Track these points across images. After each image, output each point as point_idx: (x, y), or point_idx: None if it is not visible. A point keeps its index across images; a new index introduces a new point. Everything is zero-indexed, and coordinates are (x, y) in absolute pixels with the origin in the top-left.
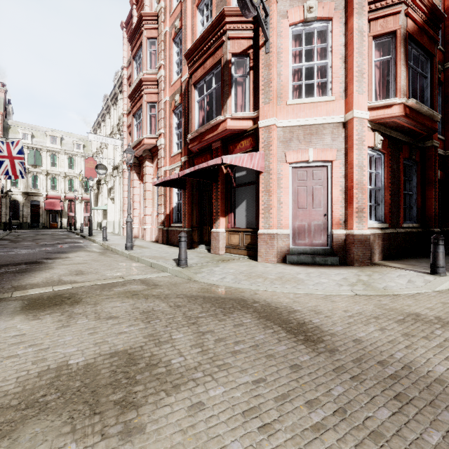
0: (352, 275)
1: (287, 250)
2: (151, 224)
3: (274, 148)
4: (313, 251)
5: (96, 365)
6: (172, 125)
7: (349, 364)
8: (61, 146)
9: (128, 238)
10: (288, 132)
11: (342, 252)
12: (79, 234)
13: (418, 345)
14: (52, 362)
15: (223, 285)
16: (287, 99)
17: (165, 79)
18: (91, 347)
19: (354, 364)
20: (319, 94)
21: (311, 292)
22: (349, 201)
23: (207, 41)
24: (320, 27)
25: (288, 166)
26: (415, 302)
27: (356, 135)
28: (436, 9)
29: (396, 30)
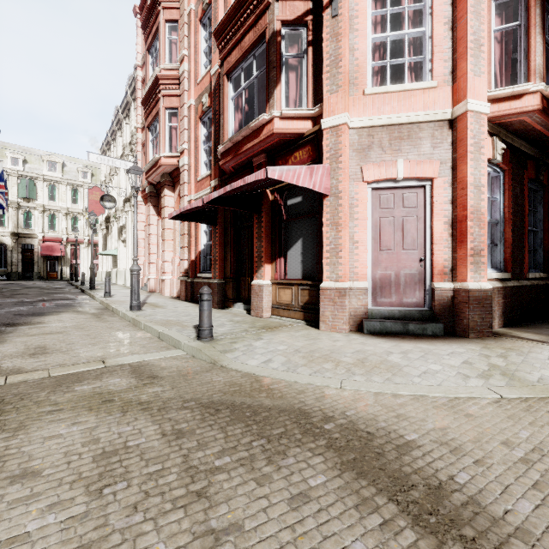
0: (476, 356)
1: (365, 313)
2: (171, 273)
3: (345, 159)
4: (403, 314)
5: None
6: (199, 137)
7: None
8: (62, 174)
9: (133, 293)
10: (366, 135)
11: (447, 317)
12: (78, 287)
13: None
14: None
15: (267, 377)
16: (365, 86)
17: (190, 75)
18: None
19: None
20: (411, 80)
21: (421, 393)
22: (459, 239)
23: (245, 8)
24: None
25: (366, 187)
26: None
27: (470, 137)
28: None
29: None
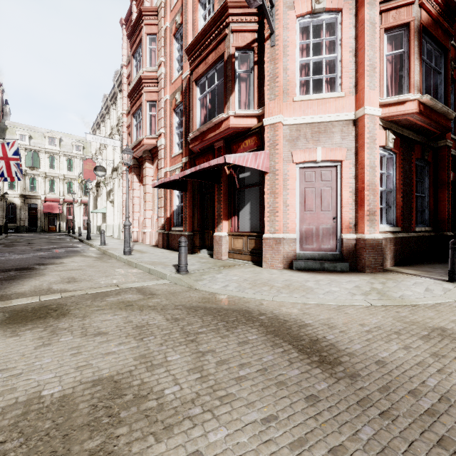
0: (365, 283)
1: (294, 256)
2: (151, 227)
3: (280, 147)
4: (321, 256)
5: (74, 398)
6: (173, 124)
7: (375, 394)
8: (60, 147)
9: (126, 242)
10: (295, 130)
11: (352, 258)
12: (77, 238)
13: (452, 369)
14: (22, 393)
15: (226, 294)
16: (294, 95)
17: (166, 77)
18: (71, 372)
19: (381, 394)
20: (328, 90)
21: (321, 303)
22: (359, 204)
23: (209, 35)
24: (329, 18)
25: (295, 166)
26: (437, 313)
27: (367, 133)
28: (451, 1)
29: (410, 22)
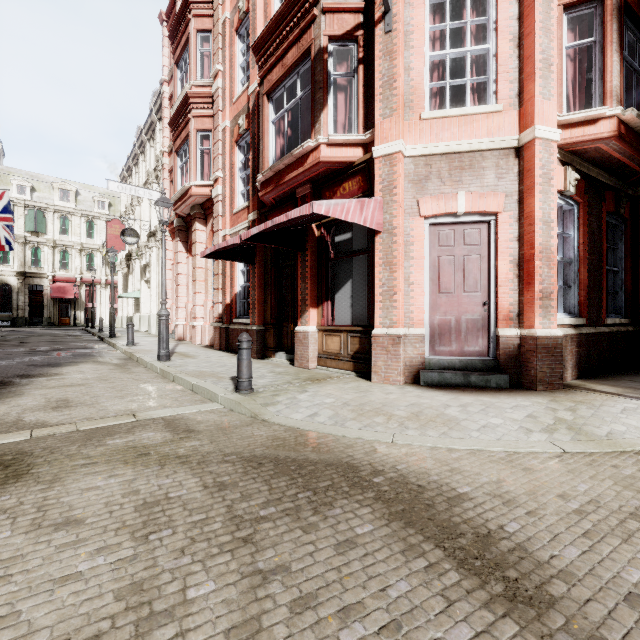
0: (542, 409)
1: (422, 363)
2: (203, 319)
3: (400, 191)
4: (465, 364)
5: None
6: (235, 164)
7: None
8: (76, 204)
9: (161, 341)
10: (423, 165)
11: (514, 367)
12: (96, 335)
13: None
14: None
15: (313, 431)
16: (422, 109)
17: (225, 93)
18: None
19: None
20: (474, 103)
21: (478, 448)
22: (526, 281)
23: (288, 20)
24: None
25: (423, 222)
26: None
27: (538, 167)
28: None
29: None
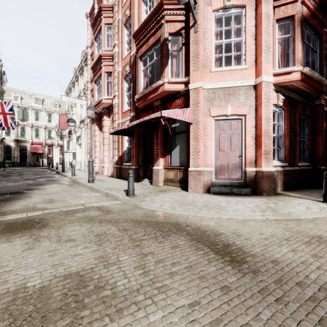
0: (262, 203)
1: (211, 183)
2: (108, 163)
3: (201, 105)
4: (231, 184)
5: (50, 288)
6: (124, 89)
7: (271, 285)
8: (42, 105)
9: (90, 173)
10: (212, 92)
11: (253, 185)
12: (55, 171)
13: None
14: (12, 284)
15: (162, 211)
16: (211, 67)
17: (119, 54)
18: (49, 269)
19: (276, 285)
20: (235, 64)
21: (231, 217)
22: (258, 146)
23: (149, 24)
24: (236, 12)
25: (212, 119)
26: (315, 225)
27: (264, 94)
28: None
29: (295, 14)
